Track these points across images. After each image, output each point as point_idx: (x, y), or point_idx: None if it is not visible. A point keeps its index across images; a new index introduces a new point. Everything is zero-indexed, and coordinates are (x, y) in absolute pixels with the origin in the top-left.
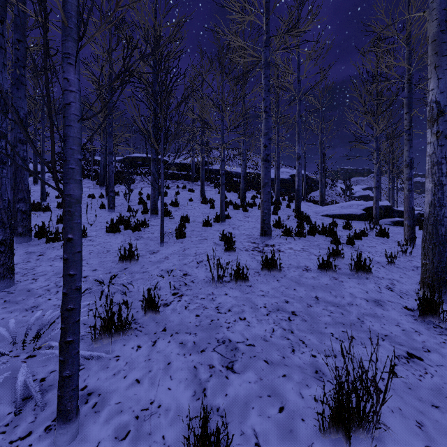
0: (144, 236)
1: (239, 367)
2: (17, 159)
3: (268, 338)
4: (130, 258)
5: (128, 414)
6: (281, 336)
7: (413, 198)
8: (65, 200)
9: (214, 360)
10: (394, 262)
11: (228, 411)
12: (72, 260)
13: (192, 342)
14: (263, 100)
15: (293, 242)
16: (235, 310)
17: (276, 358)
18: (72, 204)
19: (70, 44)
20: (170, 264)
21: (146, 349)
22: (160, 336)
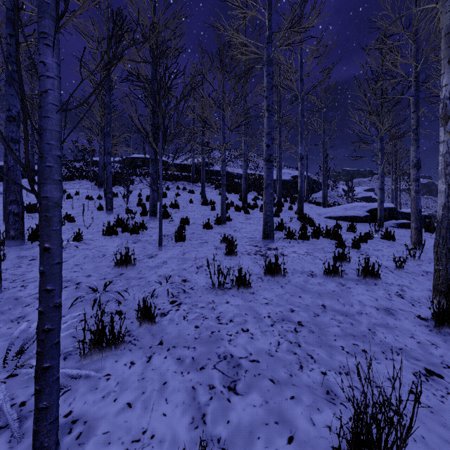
0: (143, 239)
1: (242, 387)
2: (9, 159)
3: (273, 352)
4: (126, 263)
5: (116, 447)
6: (287, 351)
7: (420, 199)
8: (41, 204)
9: (214, 379)
10: (403, 266)
11: (231, 442)
12: (50, 273)
13: (190, 358)
14: (266, 98)
15: (297, 245)
16: (237, 320)
17: (282, 376)
18: (50, 208)
19: (47, 22)
20: (169, 269)
21: (140, 366)
22: (156, 351)
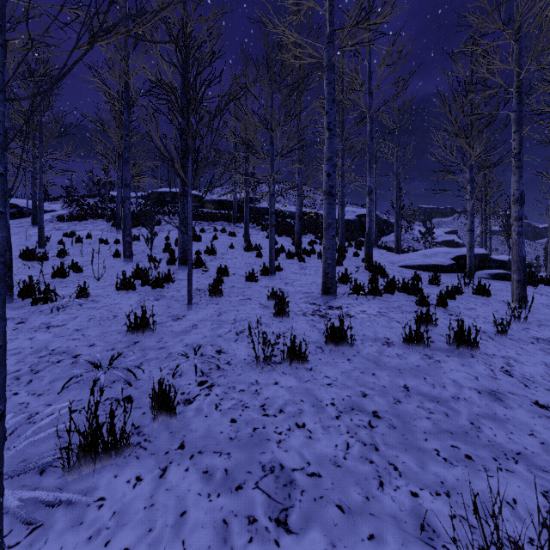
0: (168, 295)
1: (296, 519)
2: None
3: (341, 461)
4: (143, 328)
5: None
6: (360, 458)
7: (524, 244)
8: None
9: (256, 505)
10: (506, 332)
11: None
12: None
13: (223, 470)
14: (326, 113)
15: (366, 303)
16: (290, 410)
17: (355, 501)
18: None
19: None
20: (199, 335)
21: (149, 484)
22: (174, 459)
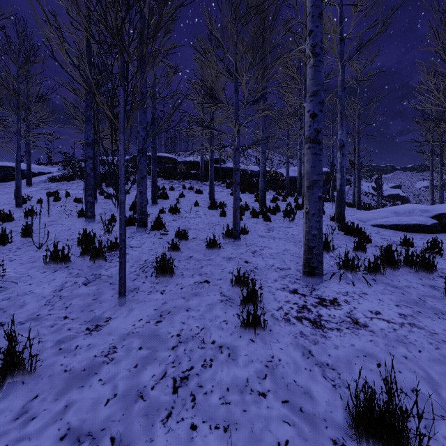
0: (105, 273)
1: None
2: None
3: None
4: (4, 375)
5: None
6: None
7: None
8: None
9: None
10: None
11: None
12: None
13: None
14: (309, 33)
15: (370, 292)
16: None
17: None
18: None
19: None
20: (105, 390)
21: None
22: None
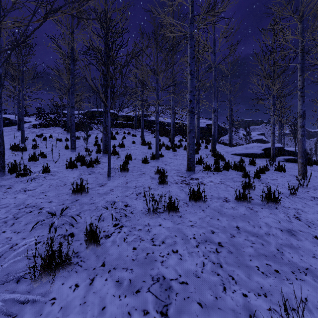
0: (96, 171)
1: (173, 312)
2: None
3: (199, 274)
4: (81, 191)
5: None
6: (211, 272)
7: (305, 141)
8: None
9: (148, 303)
10: (296, 193)
11: None
12: None
13: (128, 280)
14: (189, 65)
15: (213, 176)
16: (168, 242)
17: (209, 299)
18: None
19: None
20: (114, 196)
21: (83, 289)
22: (99, 273)
